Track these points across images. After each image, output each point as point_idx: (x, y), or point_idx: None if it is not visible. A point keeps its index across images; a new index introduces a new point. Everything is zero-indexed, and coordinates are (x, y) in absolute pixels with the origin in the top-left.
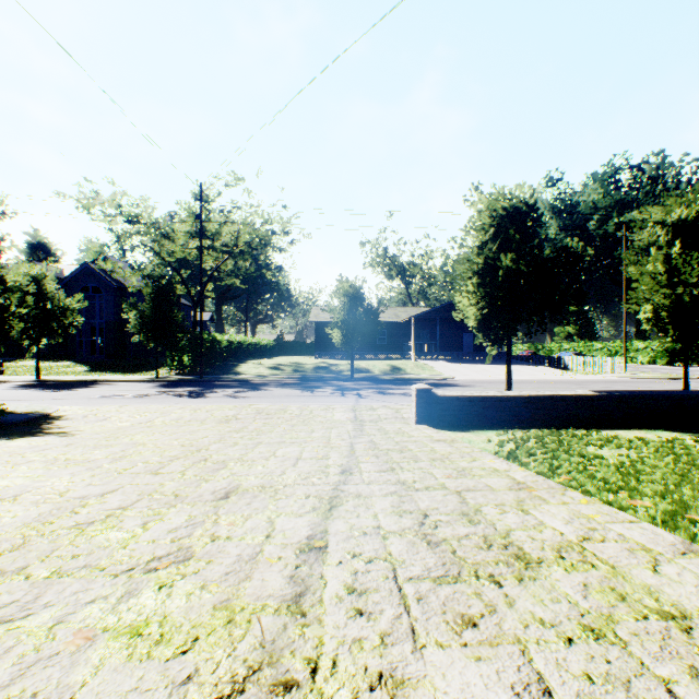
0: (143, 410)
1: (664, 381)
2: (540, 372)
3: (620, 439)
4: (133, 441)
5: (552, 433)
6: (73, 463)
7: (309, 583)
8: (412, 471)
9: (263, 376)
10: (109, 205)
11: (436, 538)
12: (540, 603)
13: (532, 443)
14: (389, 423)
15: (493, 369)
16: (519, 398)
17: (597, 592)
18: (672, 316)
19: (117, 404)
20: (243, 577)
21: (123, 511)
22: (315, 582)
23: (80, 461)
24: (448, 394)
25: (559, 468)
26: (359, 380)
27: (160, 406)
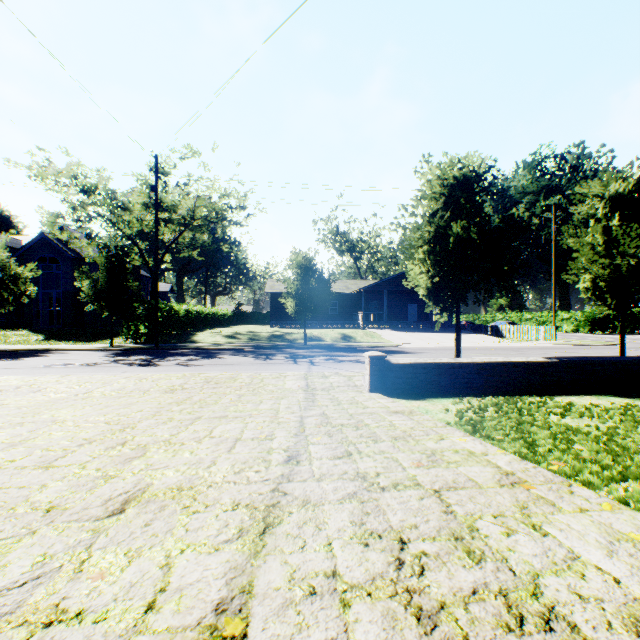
0: (85, 379)
1: (592, 348)
2: (479, 340)
3: (578, 406)
4: (52, 418)
5: (507, 400)
6: None
7: None
8: (372, 456)
9: (219, 344)
10: (63, 175)
11: (428, 603)
12: None
13: (492, 413)
14: (341, 391)
15: (436, 337)
16: (472, 364)
17: None
18: (610, 285)
19: (59, 374)
20: None
21: None
22: None
23: None
24: (401, 362)
25: (536, 445)
26: (312, 348)
27: (104, 376)
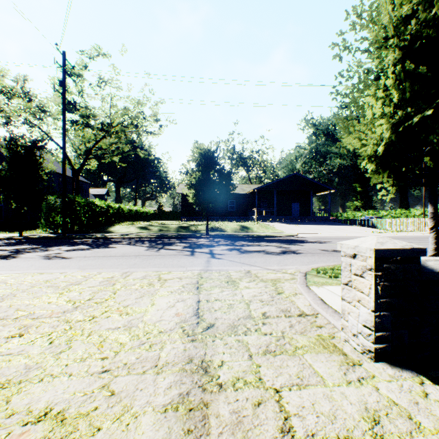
0: None
1: None
2: (362, 231)
3: None
4: None
5: None
6: None
7: None
8: None
9: (127, 234)
10: None
11: None
12: None
13: None
14: (284, 346)
15: (322, 228)
16: None
17: None
18: None
19: None
20: None
21: None
22: None
23: None
24: None
25: None
26: (214, 237)
27: None
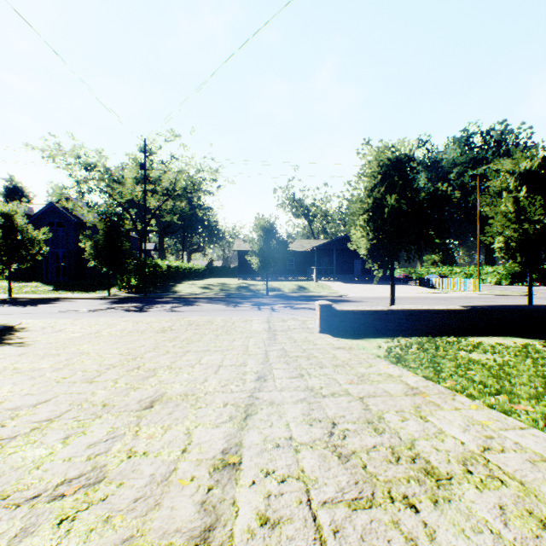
0: (94, 322)
1: (510, 297)
2: (414, 291)
3: (485, 345)
4: (79, 350)
5: (429, 340)
6: (19, 372)
7: (220, 512)
8: (318, 377)
9: (196, 294)
10: (69, 155)
11: (346, 451)
12: (461, 534)
13: (415, 349)
14: (297, 332)
15: (377, 288)
16: (402, 311)
17: (516, 517)
18: (519, 246)
19: (72, 318)
20: (151, 504)
21: (49, 423)
22: (226, 510)
23: (26, 370)
24: (345, 309)
25: (442, 372)
26: (273, 297)
27: (108, 319)
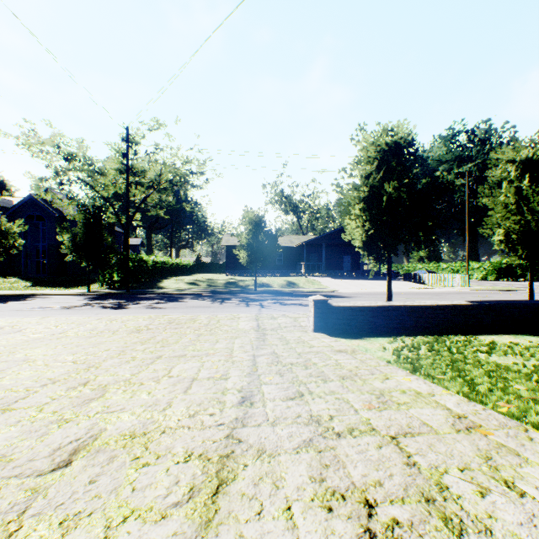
0: (62, 321)
1: (501, 292)
2: (404, 286)
3: (500, 345)
4: (25, 357)
5: (436, 339)
6: None
7: None
8: (324, 397)
9: (182, 290)
10: (46, 143)
11: None
12: None
13: (425, 351)
14: (289, 331)
15: (367, 284)
16: (404, 307)
17: None
18: (521, 238)
19: (40, 316)
20: None
21: None
22: None
23: None
24: (342, 305)
25: (475, 384)
26: (262, 293)
27: (79, 317)
